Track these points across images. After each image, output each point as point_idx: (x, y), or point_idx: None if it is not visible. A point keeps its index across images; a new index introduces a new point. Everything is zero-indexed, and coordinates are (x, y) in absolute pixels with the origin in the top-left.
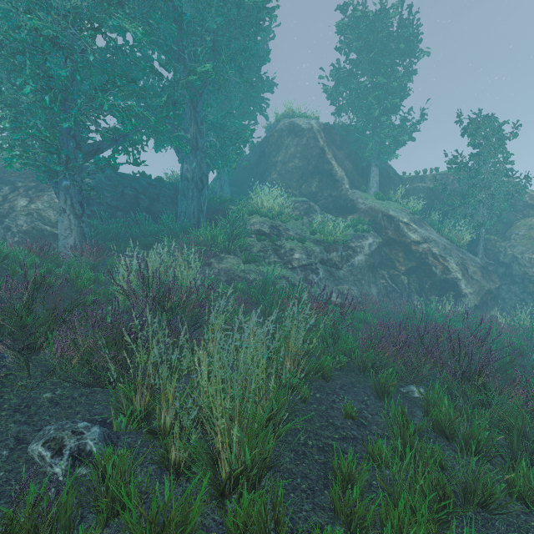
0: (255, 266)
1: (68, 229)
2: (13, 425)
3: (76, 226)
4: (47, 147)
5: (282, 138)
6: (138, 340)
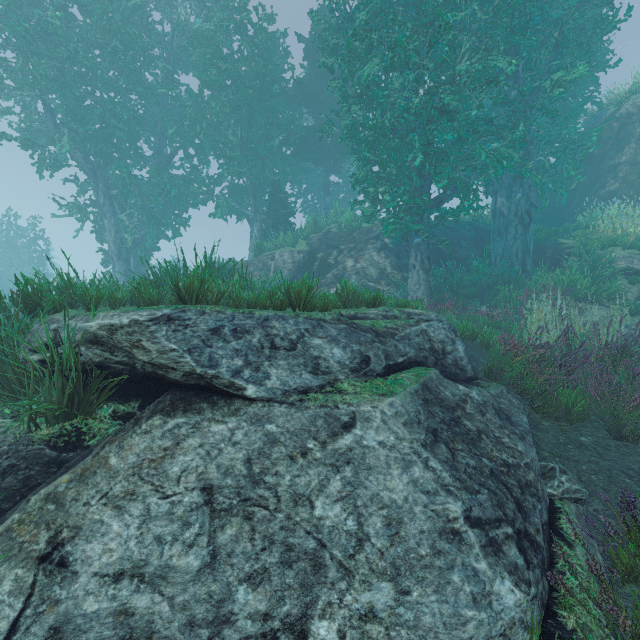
0: None
1: (417, 284)
2: (595, 458)
3: (424, 281)
4: (417, 210)
5: (629, 127)
6: None
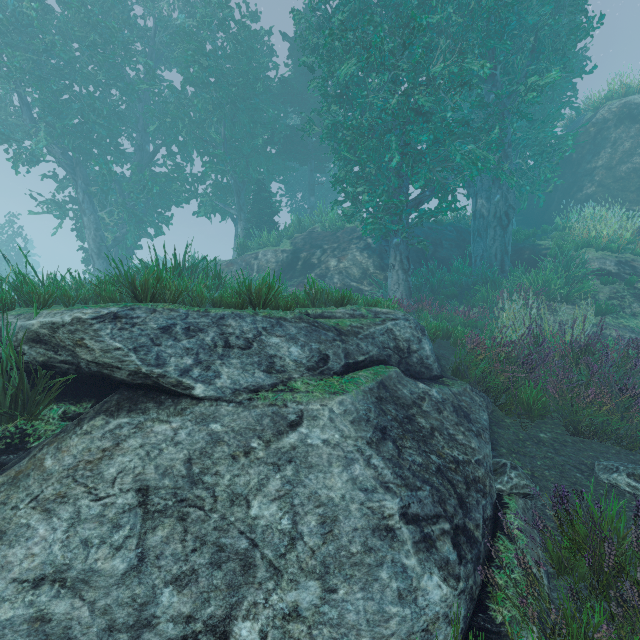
0: (612, 319)
1: (396, 283)
2: (550, 454)
3: (403, 281)
4: (395, 210)
5: (604, 133)
6: (637, 396)
